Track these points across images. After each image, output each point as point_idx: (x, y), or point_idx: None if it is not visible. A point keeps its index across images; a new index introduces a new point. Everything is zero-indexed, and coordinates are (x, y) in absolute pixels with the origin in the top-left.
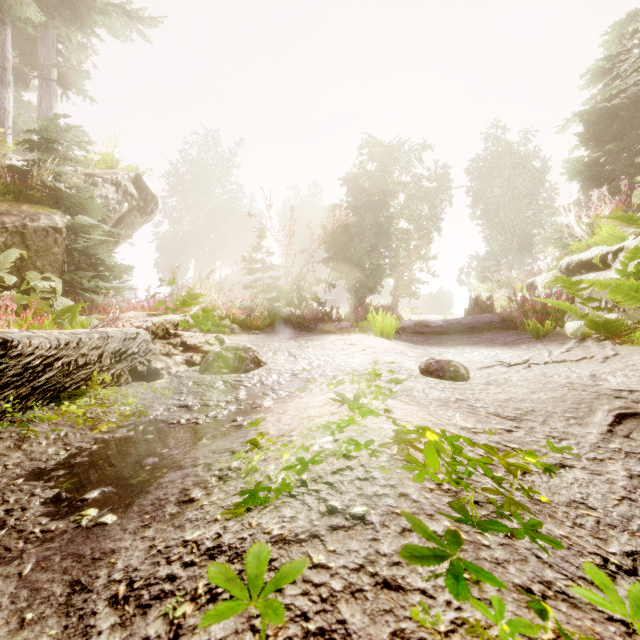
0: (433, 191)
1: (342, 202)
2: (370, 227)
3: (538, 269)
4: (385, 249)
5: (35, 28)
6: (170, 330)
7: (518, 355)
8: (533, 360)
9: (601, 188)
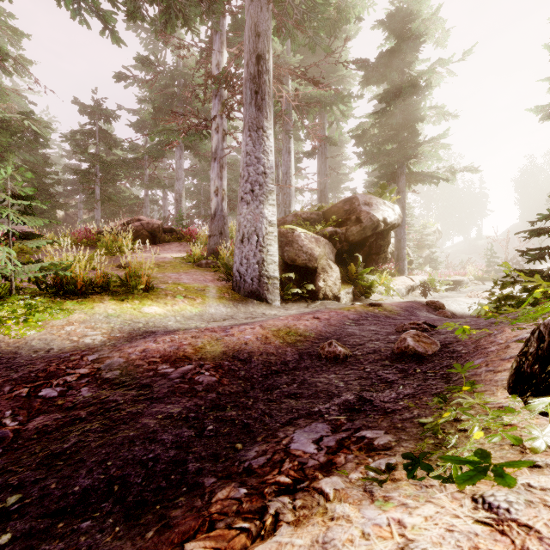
0: None
1: None
2: None
3: None
4: None
5: None
6: (470, 279)
7: None
8: None
9: None
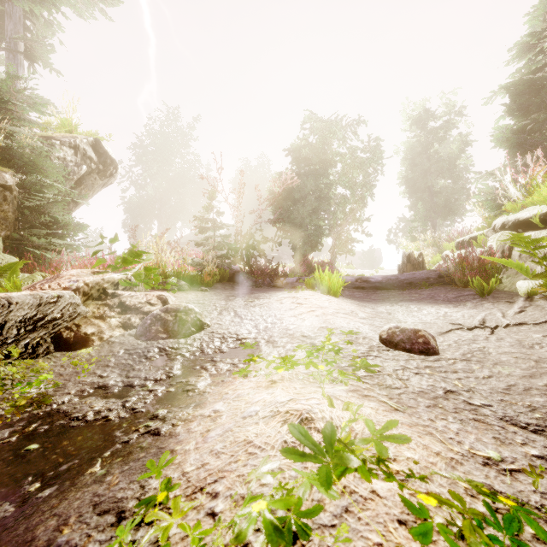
0: (366, 161)
1: (287, 170)
2: (311, 192)
3: (462, 229)
4: (325, 212)
5: (2, 4)
6: (108, 290)
7: (470, 315)
8: (489, 321)
9: (526, 154)
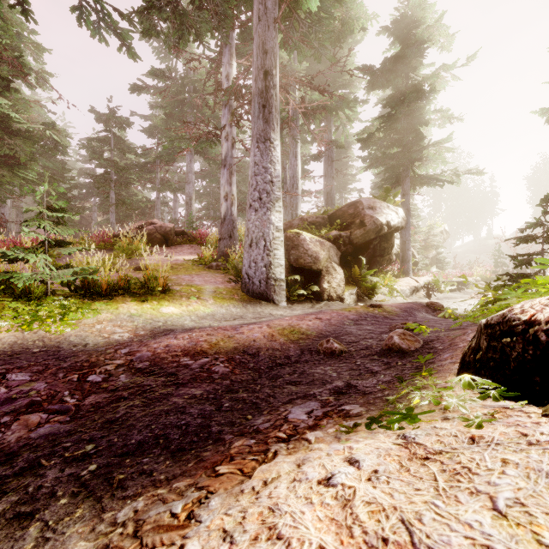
0: None
1: None
2: None
3: None
4: None
5: None
6: (477, 280)
7: None
8: None
9: None
